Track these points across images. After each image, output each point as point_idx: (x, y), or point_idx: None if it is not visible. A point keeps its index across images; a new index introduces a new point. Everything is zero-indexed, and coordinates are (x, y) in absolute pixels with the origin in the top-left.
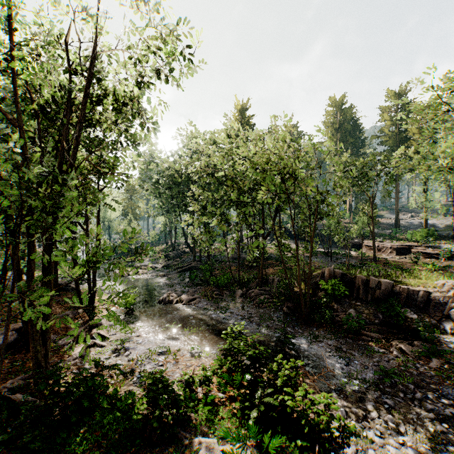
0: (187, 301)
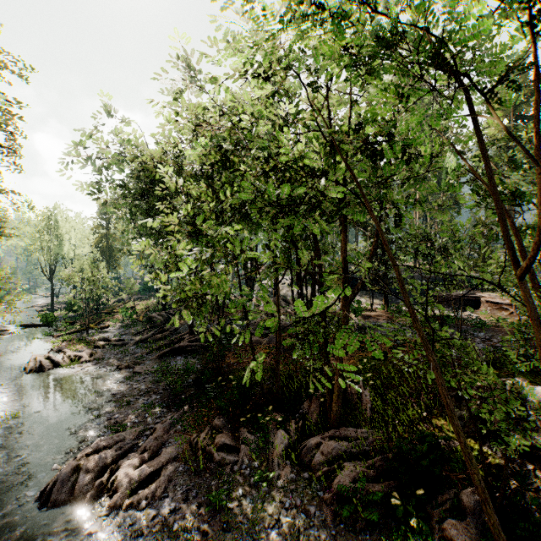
0: (129, 488)
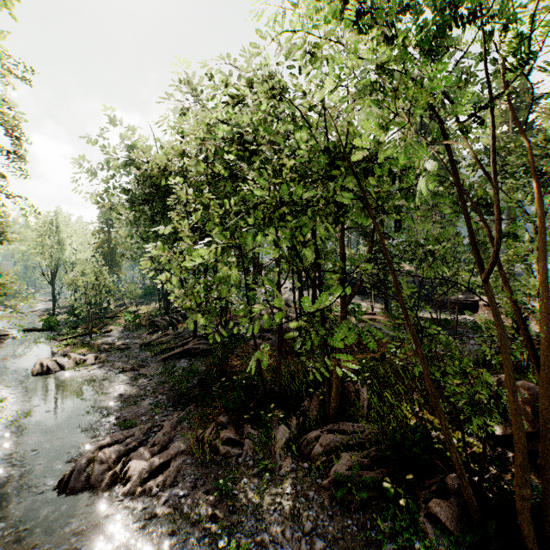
0: (141, 477)
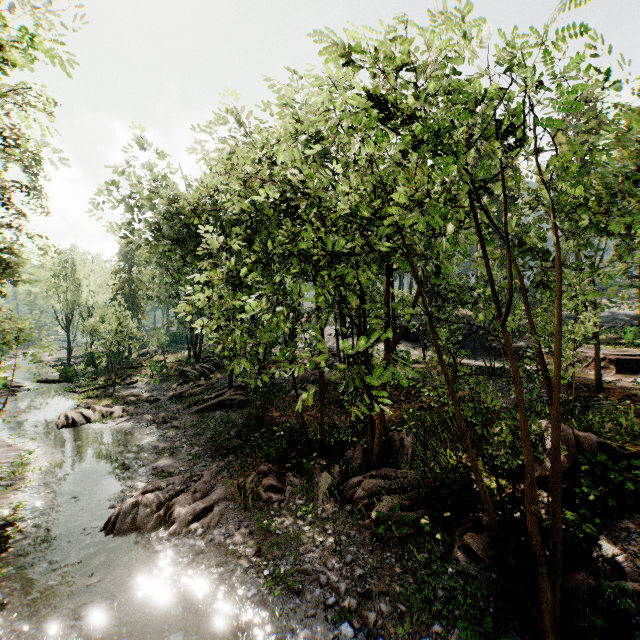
0: (186, 519)
